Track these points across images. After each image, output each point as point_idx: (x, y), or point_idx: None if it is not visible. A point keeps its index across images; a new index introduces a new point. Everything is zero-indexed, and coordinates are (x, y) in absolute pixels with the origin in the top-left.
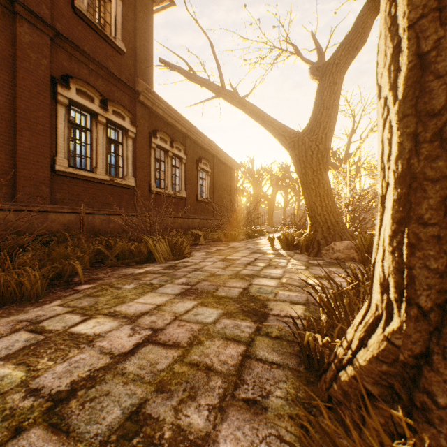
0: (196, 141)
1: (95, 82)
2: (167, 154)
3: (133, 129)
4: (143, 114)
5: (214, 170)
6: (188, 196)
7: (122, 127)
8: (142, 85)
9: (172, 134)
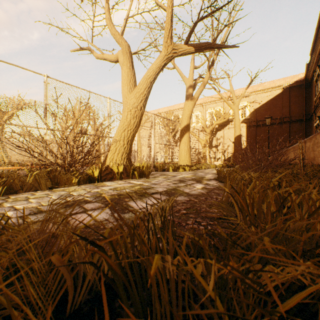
0: None
1: None
2: None
3: None
4: None
5: None
6: None
7: None
8: None
9: None
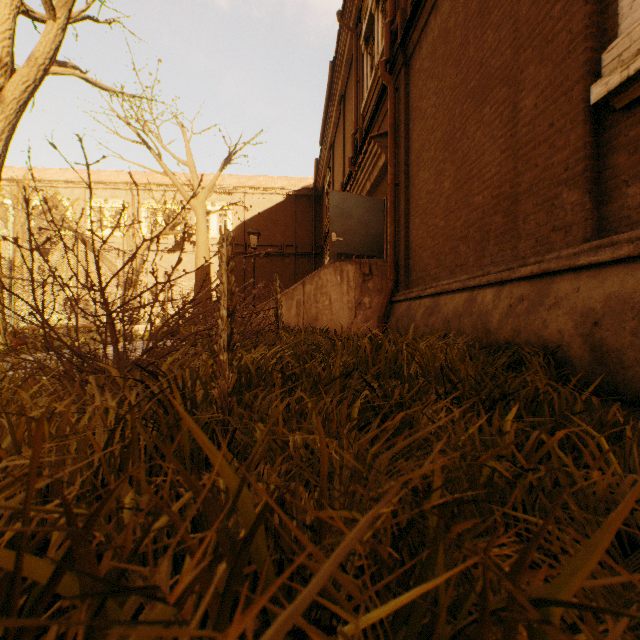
0: None
1: None
2: None
3: None
4: None
5: None
6: None
7: None
8: None
9: None
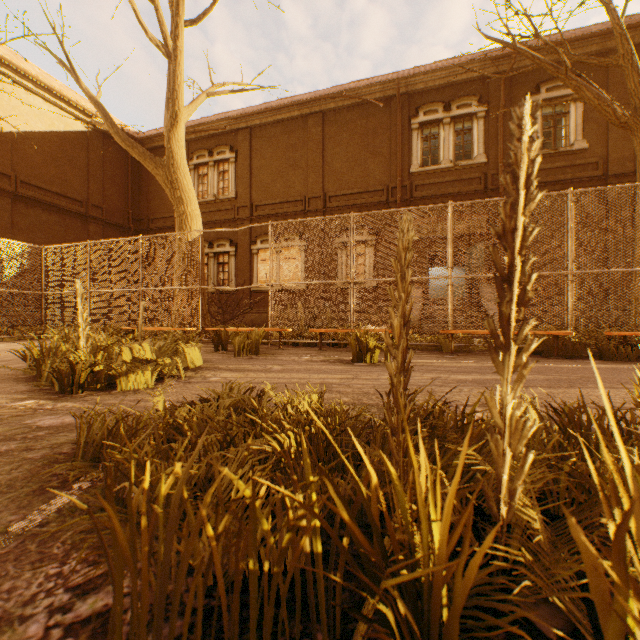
0: None
1: None
2: None
3: None
4: None
5: None
6: None
7: None
8: None
9: None
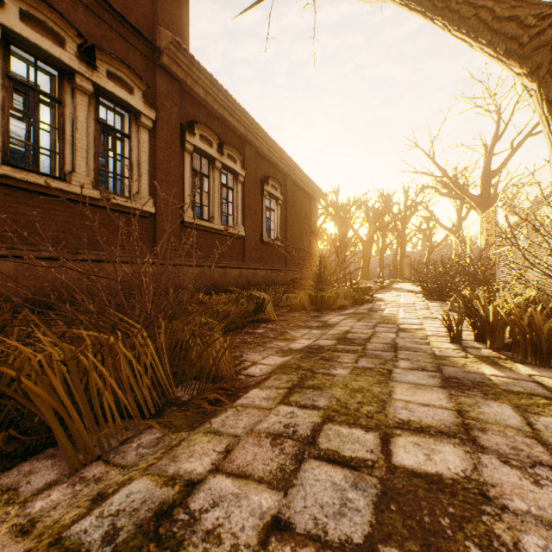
0: (260, 149)
1: (70, 13)
2: (213, 165)
3: (149, 112)
4: (169, 91)
5: (287, 197)
6: (247, 234)
7: (128, 106)
8: (166, 36)
9: (221, 134)
